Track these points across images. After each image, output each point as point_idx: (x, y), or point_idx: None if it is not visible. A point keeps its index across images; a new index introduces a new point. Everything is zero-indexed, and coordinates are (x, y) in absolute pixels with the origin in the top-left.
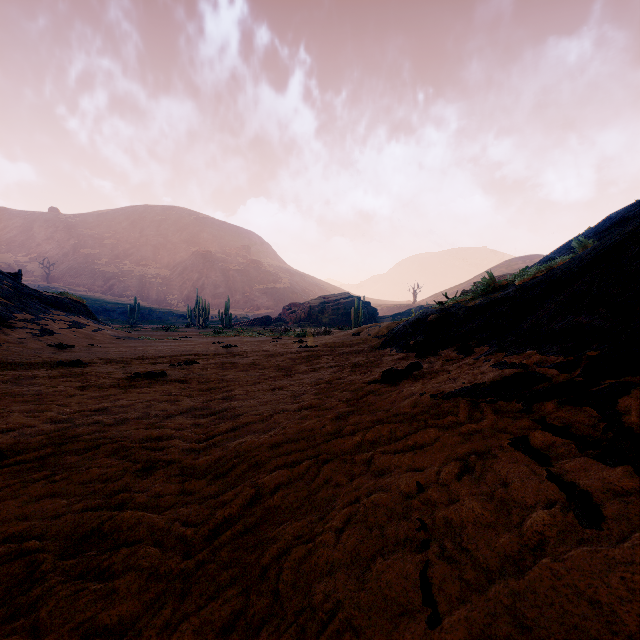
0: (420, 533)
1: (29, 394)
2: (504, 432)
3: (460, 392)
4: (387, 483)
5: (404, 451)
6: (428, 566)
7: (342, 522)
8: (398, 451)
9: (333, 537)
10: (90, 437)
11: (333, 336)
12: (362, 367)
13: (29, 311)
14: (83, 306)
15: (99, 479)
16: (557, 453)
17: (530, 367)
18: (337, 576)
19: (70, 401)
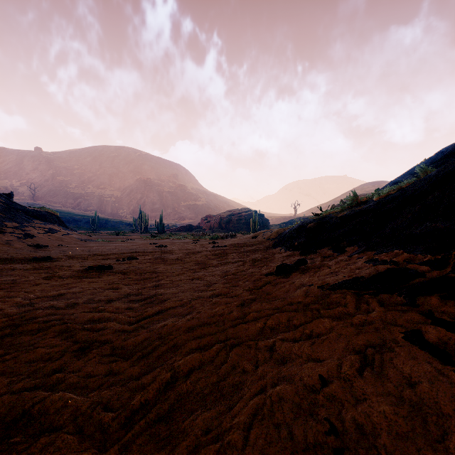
0: (331, 439)
1: (5, 283)
2: (394, 324)
3: (343, 284)
4: (290, 373)
5: (302, 339)
6: None
7: (249, 417)
8: (297, 339)
9: (241, 438)
10: (44, 319)
11: (237, 239)
12: (259, 262)
13: (16, 220)
14: (56, 217)
15: (42, 358)
16: None
17: (400, 264)
18: None
19: (35, 289)
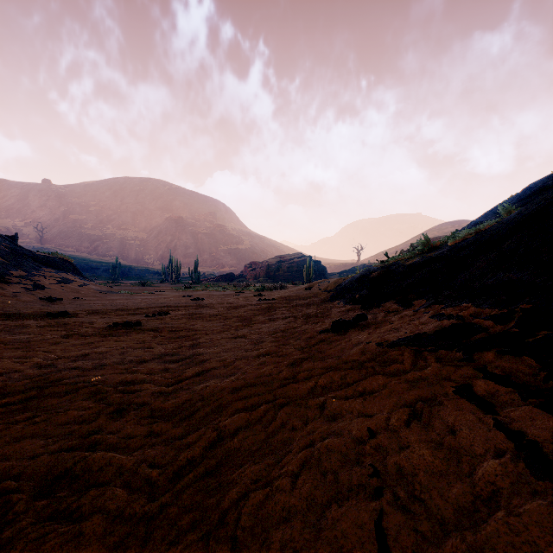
0: (373, 480)
1: (19, 342)
2: (448, 380)
3: (403, 341)
4: (339, 428)
5: (354, 397)
6: (382, 515)
7: (298, 466)
8: (349, 396)
9: (289, 482)
10: (70, 381)
11: (288, 290)
12: (314, 318)
13: (23, 269)
14: (71, 264)
15: (76, 421)
16: (501, 401)
17: (466, 318)
18: (293, 524)
19: (55, 348)
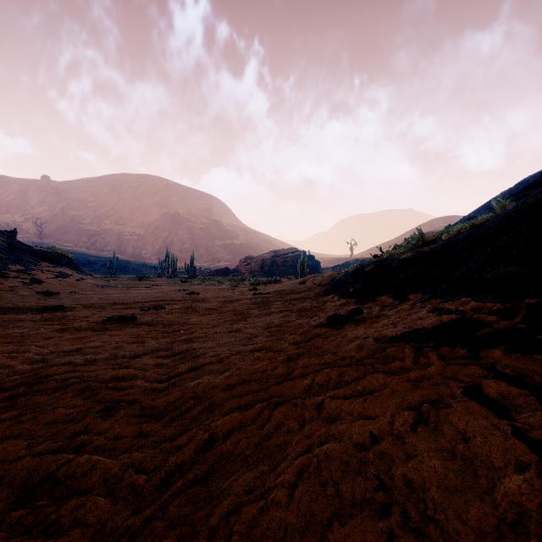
0: (379, 494)
1: (13, 336)
2: (454, 379)
3: (402, 337)
4: (339, 431)
5: (353, 396)
6: (392, 540)
7: (295, 475)
8: (347, 396)
9: (286, 495)
10: (61, 377)
11: (282, 284)
12: (308, 312)
13: (21, 263)
14: (68, 259)
15: (63, 419)
16: (516, 405)
17: (467, 313)
18: None
19: (48, 343)
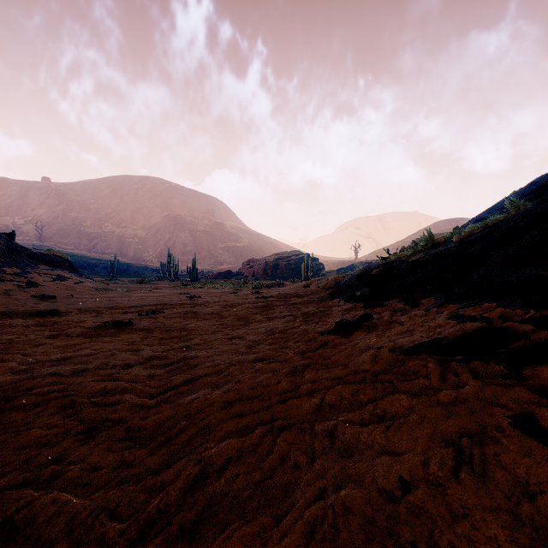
0: None
1: None
2: (496, 405)
3: (421, 347)
4: (358, 471)
5: (372, 422)
6: None
7: (305, 536)
8: (365, 421)
9: None
10: (43, 390)
11: (286, 288)
12: (314, 317)
13: (17, 266)
14: (67, 261)
15: (37, 443)
16: None
17: (494, 321)
18: None
19: (35, 350)
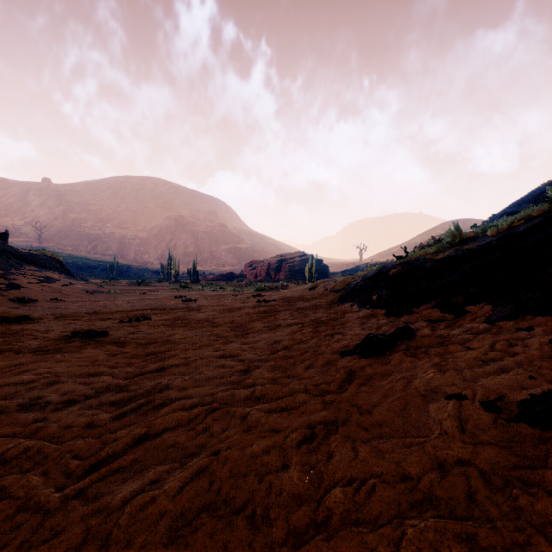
0: None
1: None
2: None
3: None
4: None
5: None
6: None
7: None
8: None
9: None
10: None
11: (290, 290)
12: (325, 326)
13: (0, 266)
14: (58, 262)
15: None
16: None
17: None
18: None
19: None
